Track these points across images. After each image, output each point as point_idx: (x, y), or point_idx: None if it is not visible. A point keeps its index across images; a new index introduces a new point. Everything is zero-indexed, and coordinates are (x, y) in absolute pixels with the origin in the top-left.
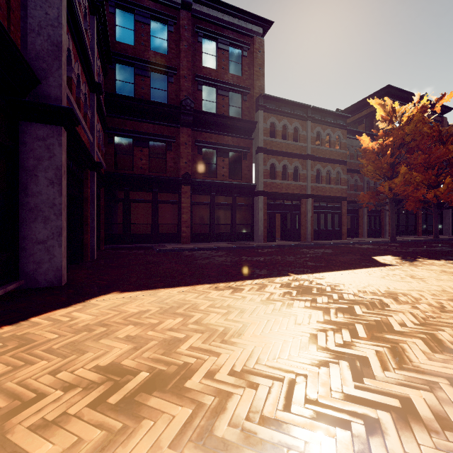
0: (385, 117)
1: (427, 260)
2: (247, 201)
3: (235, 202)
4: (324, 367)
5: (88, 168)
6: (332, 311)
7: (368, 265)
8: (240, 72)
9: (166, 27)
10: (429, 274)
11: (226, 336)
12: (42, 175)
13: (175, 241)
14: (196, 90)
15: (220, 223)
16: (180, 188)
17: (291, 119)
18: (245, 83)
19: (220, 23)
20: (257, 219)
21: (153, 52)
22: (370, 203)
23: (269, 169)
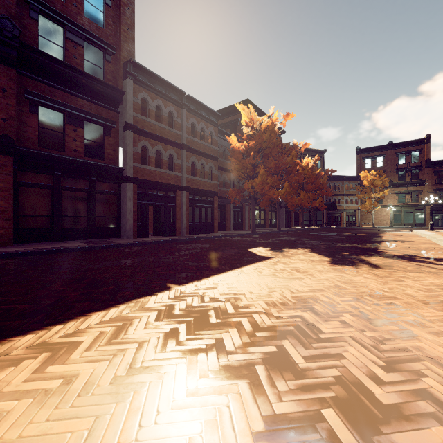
0: (248, 123)
1: (290, 249)
2: (111, 188)
3: (94, 187)
4: None
5: None
6: (262, 375)
7: (251, 260)
8: (101, 22)
9: None
10: (306, 265)
11: None
12: None
13: None
14: (26, 15)
15: (70, 214)
16: None
17: (166, 101)
18: (109, 39)
19: None
20: (125, 210)
21: None
22: (237, 199)
23: (140, 152)
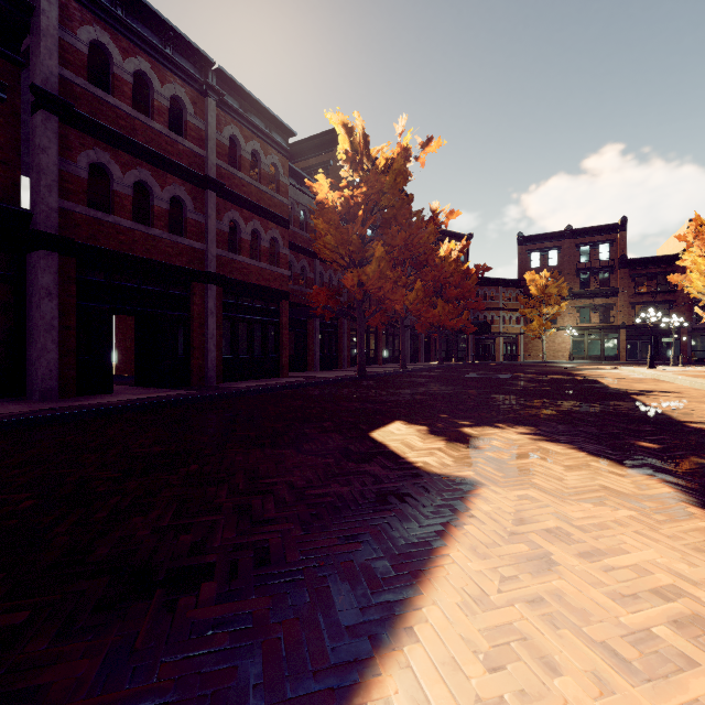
0: (352, 155)
1: (480, 429)
2: None
3: None
4: None
5: None
6: None
7: (412, 514)
8: None
9: None
10: (671, 553)
11: None
12: None
13: None
14: None
15: None
16: None
17: (164, 69)
18: None
19: None
20: (37, 323)
21: None
22: (329, 307)
23: (85, 177)
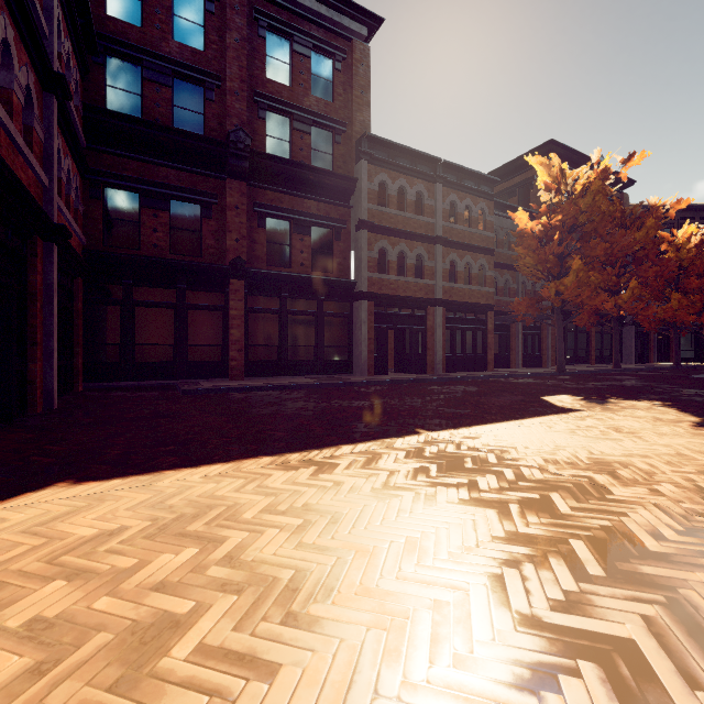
0: (550, 185)
1: (622, 400)
2: (341, 308)
3: (322, 309)
4: (550, 693)
5: (36, 235)
6: (514, 510)
7: (541, 412)
8: (330, 96)
9: (202, 3)
10: (639, 424)
11: (298, 599)
12: None
13: (217, 374)
14: (255, 117)
15: (297, 344)
16: (226, 284)
17: (412, 178)
18: (339, 114)
19: (297, 10)
20: (359, 337)
21: (178, 43)
22: (529, 315)
23: (377, 257)
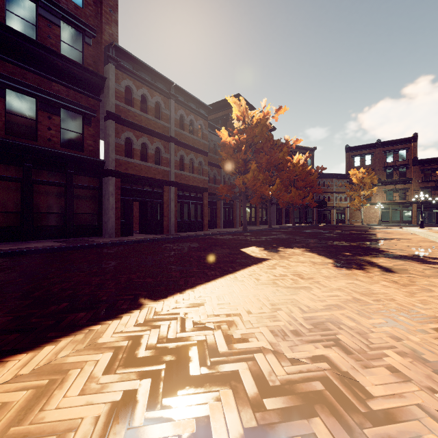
0: (239, 117)
1: (286, 249)
2: (91, 182)
3: (71, 181)
4: None
5: None
6: None
7: (245, 263)
8: (80, 1)
9: None
10: (308, 269)
11: None
12: None
13: None
14: None
15: (43, 211)
16: None
17: (153, 91)
18: (89, 20)
19: None
20: (107, 206)
21: None
22: (228, 195)
23: (124, 144)
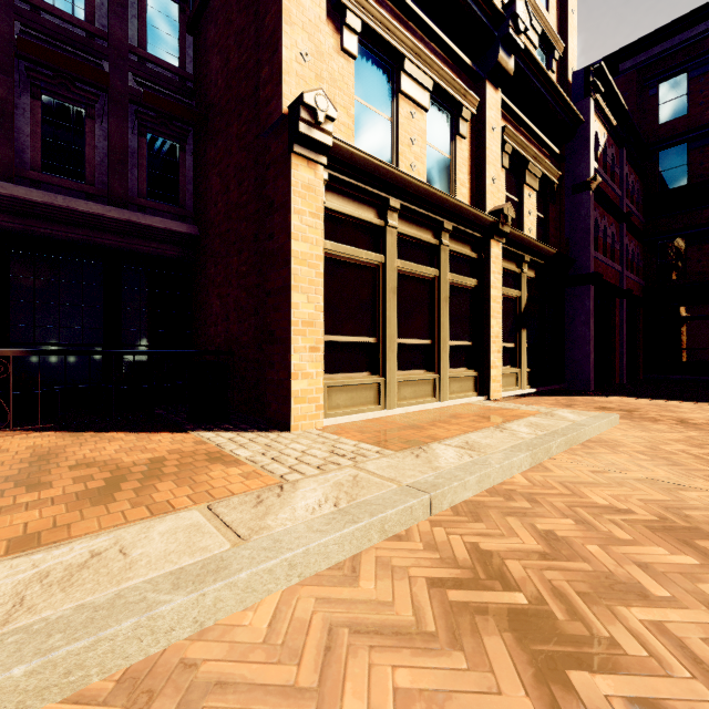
0: None
1: None
2: None
3: None
4: None
5: (615, 298)
6: None
7: None
8: None
9: None
10: None
11: (676, 412)
12: (578, 319)
13: None
14: None
15: None
16: None
17: None
18: None
19: None
20: None
21: None
22: None
23: None
